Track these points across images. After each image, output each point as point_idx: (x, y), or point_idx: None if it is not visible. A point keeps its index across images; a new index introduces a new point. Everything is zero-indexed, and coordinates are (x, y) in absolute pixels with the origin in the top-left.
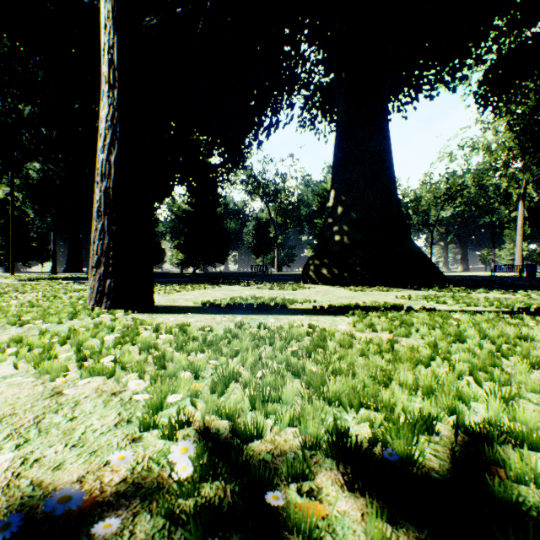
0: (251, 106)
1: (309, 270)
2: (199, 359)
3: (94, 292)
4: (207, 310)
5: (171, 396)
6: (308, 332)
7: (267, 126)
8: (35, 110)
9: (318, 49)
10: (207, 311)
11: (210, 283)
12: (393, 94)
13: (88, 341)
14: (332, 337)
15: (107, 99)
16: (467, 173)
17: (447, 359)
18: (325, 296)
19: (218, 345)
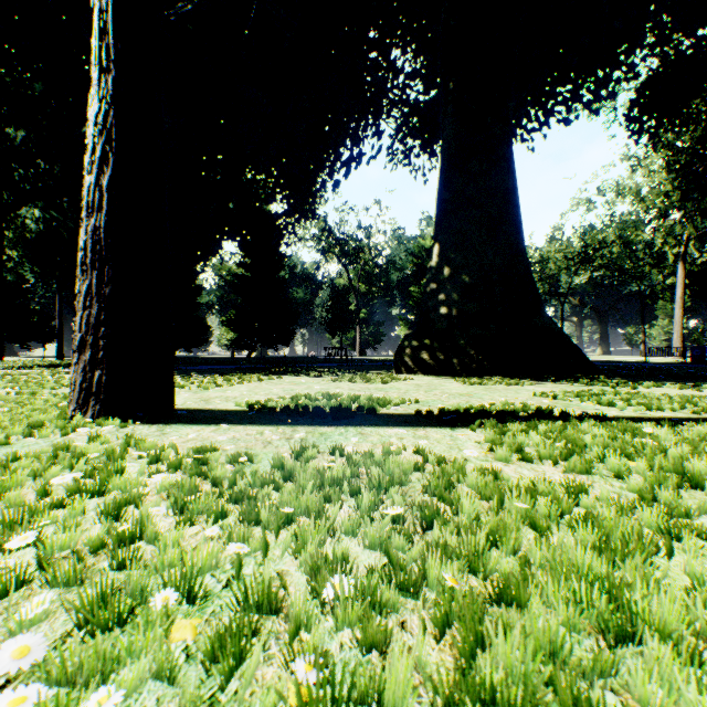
0: (324, 132)
1: (404, 354)
2: (202, 548)
3: (75, 390)
4: (253, 417)
5: (95, 696)
6: (416, 465)
7: (347, 160)
8: (32, 137)
9: (415, 56)
10: (254, 420)
11: (267, 372)
12: (516, 118)
13: (14, 490)
14: (461, 476)
15: (97, 91)
16: (609, 226)
17: (697, 534)
18: (430, 393)
19: (252, 503)
